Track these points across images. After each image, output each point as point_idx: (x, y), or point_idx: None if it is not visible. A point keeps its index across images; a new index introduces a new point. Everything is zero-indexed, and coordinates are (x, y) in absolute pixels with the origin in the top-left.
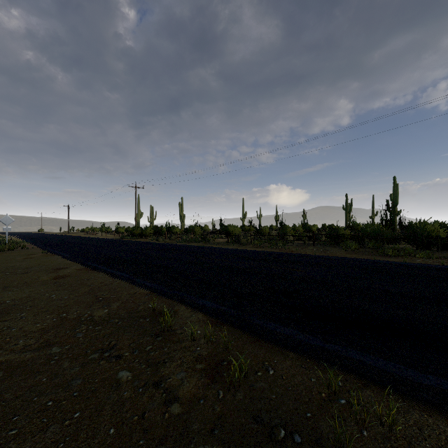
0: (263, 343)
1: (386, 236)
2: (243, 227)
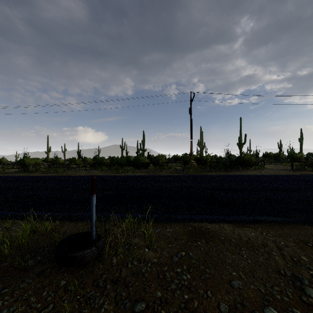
0: None
1: (123, 163)
2: (46, 159)
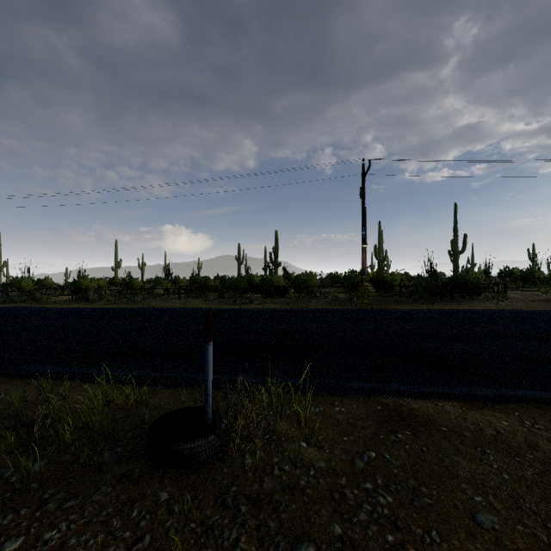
0: (15, 381)
1: (242, 287)
2: (113, 280)
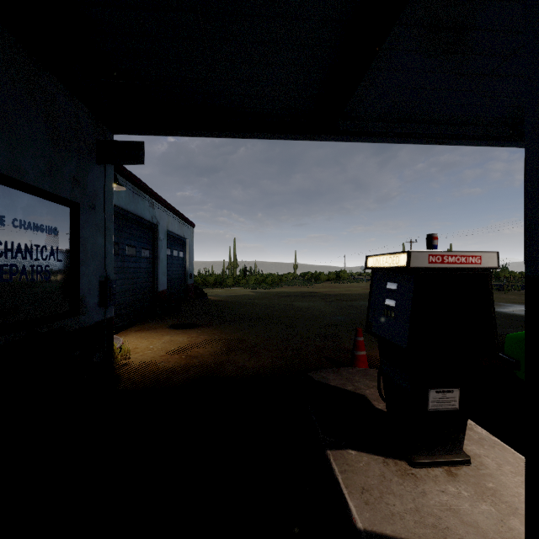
0: None
1: None
2: None
